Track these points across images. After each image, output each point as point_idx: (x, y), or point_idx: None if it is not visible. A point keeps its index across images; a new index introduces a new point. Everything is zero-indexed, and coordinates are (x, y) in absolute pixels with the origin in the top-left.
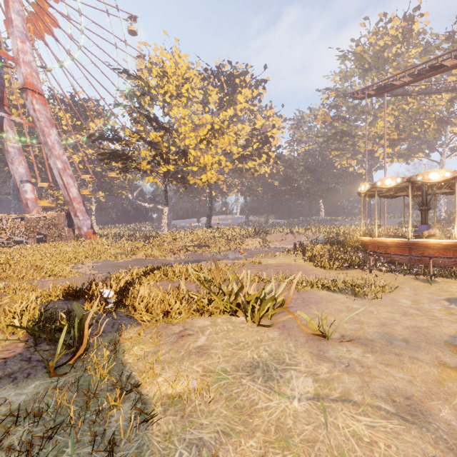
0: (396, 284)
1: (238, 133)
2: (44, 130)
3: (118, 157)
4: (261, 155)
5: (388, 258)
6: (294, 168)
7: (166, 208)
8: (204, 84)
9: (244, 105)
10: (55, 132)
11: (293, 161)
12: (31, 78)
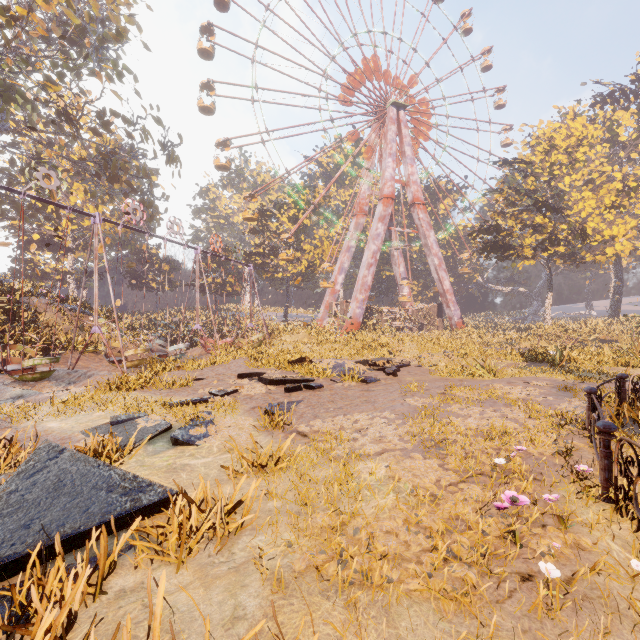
0: None
1: None
2: (425, 234)
3: (499, 249)
4: None
5: None
6: None
7: (549, 295)
8: (607, 113)
9: None
10: (432, 233)
11: None
12: (417, 193)
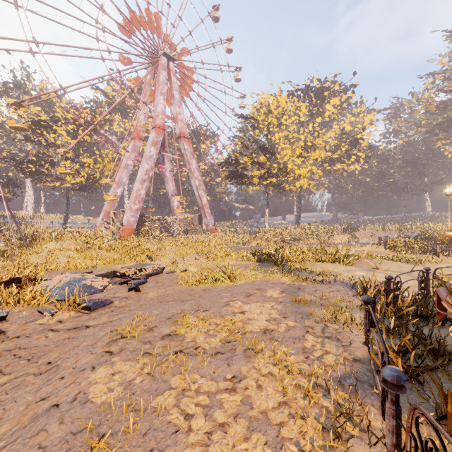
0: (450, 262)
1: (327, 141)
2: (189, 161)
3: (238, 176)
4: (350, 157)
5: (451, 246)
6: (389, 163)
7: (267, 210)
8: (295, 102)
9: (332, 111)
10: (194, 161)
11: (388, 155)
12: (183, 129)
